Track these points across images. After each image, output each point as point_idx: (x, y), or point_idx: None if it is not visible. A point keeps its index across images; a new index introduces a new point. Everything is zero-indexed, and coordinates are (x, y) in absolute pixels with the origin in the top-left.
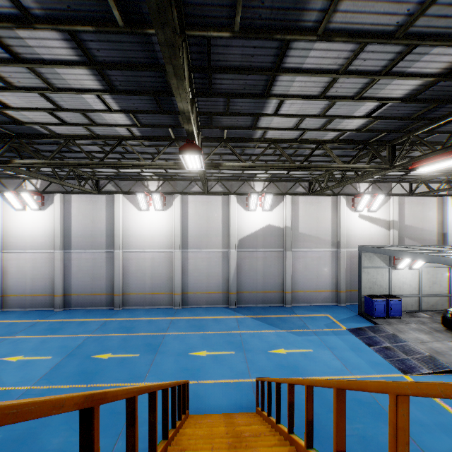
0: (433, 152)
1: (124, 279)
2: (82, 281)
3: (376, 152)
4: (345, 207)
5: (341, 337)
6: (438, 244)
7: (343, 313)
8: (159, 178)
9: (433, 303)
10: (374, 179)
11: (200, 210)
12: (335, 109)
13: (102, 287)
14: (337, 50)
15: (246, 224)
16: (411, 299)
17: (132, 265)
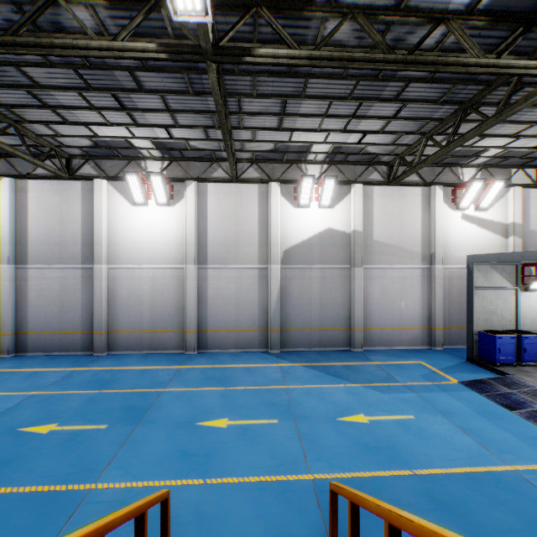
0: None
1: (110, 309)
2: (45, 312)
3: None
4: (442, 202)
5: (455, 395)
6: None
7: (444, 360)
8: (164, 156)
9: None
10: (485, 161)
11: (225, 206)
12: None
13: (75, 321)
14: None
15: (294, 228)
16: None
17: (122, 289)
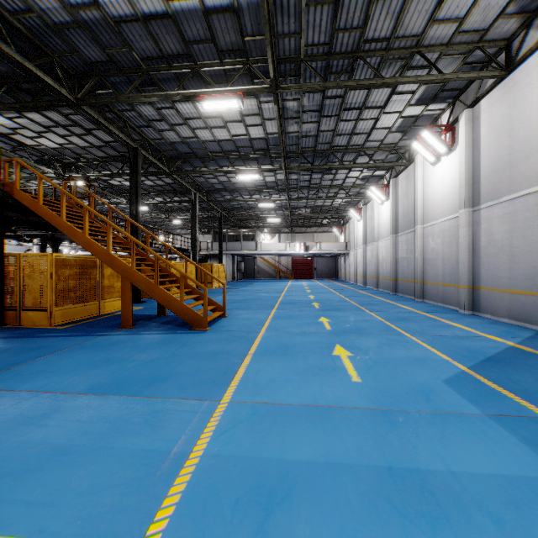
0: None
1: (424, 263)
2: (402, 266)
3: None
4: None
5: None
6: None
7: None
8: (449, 102)
9: None
10: None
11: (496, 118)
12: None
13: (411, 272)
14: None
15: None
16: None
17: (429, 245)
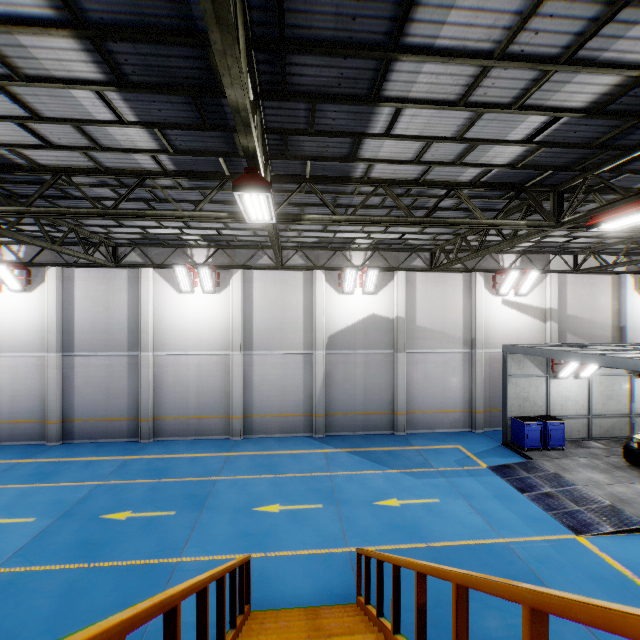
0: (625, 198)
1: (156, 396)
2: (91, 399)
3: (536, 202)
4: (483, 288)
5: (480, 480)
6: (613, 342)
7: (481, 444)
8: (210, 244)
9: (608, 427)
10: (524, 249)
11: (270, 293)
12: (480, 128)
13: (121, 408)
14: (495, 12)
15: (339, 314)
16: (577, 421)
17: (168, 375)
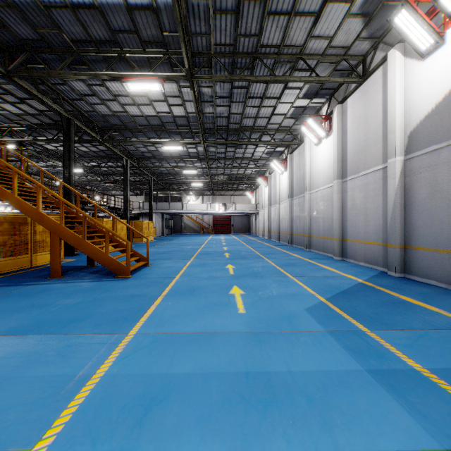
0: None
1: (310, 221)
2: (296, 223)
3: None
4: None
5: (353, 378)
6: None
7: None
8: (327, 98)
9: None
10: None
11: (357, 113)
12: None
13: (302, 228)
14: None
15: (421, 93)
16: None
17: (314, 207)
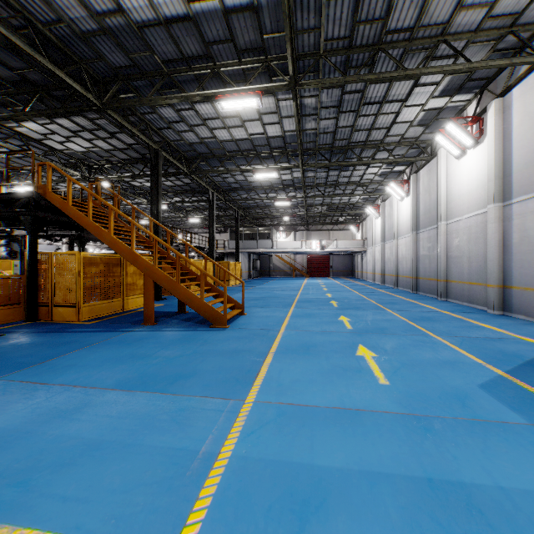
0: None
1: (447, 261)
2: (424, 264)
3: None
4: None
5: None
6: None
7: None
8: (476, 93)
9: None
10: None
11: (530, 107)
12: None
13: (434, 270)
14: None
15: None
16: None
17: (453, 242)
